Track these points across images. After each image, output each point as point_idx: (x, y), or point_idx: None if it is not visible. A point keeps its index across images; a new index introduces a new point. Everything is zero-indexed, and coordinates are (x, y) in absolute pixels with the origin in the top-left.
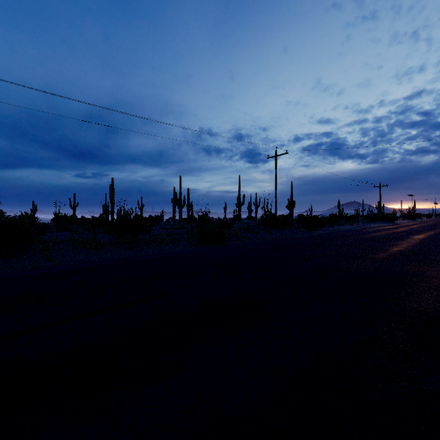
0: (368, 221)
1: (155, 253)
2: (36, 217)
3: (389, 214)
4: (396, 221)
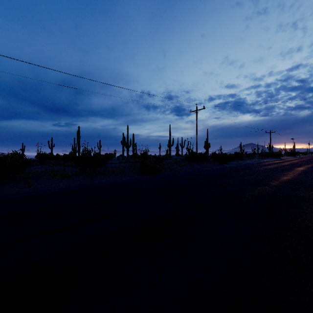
0: (262, 157)
1: (108, 181)
2: (24, 154)
3: (277, 152)
4: (282, 157)
